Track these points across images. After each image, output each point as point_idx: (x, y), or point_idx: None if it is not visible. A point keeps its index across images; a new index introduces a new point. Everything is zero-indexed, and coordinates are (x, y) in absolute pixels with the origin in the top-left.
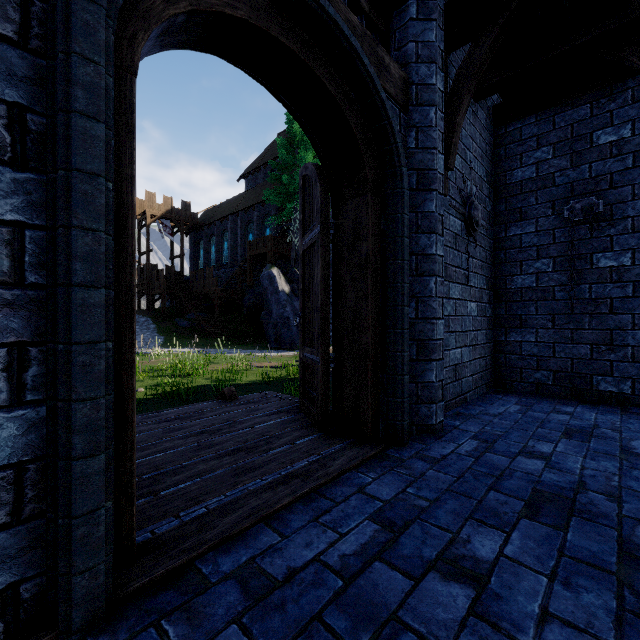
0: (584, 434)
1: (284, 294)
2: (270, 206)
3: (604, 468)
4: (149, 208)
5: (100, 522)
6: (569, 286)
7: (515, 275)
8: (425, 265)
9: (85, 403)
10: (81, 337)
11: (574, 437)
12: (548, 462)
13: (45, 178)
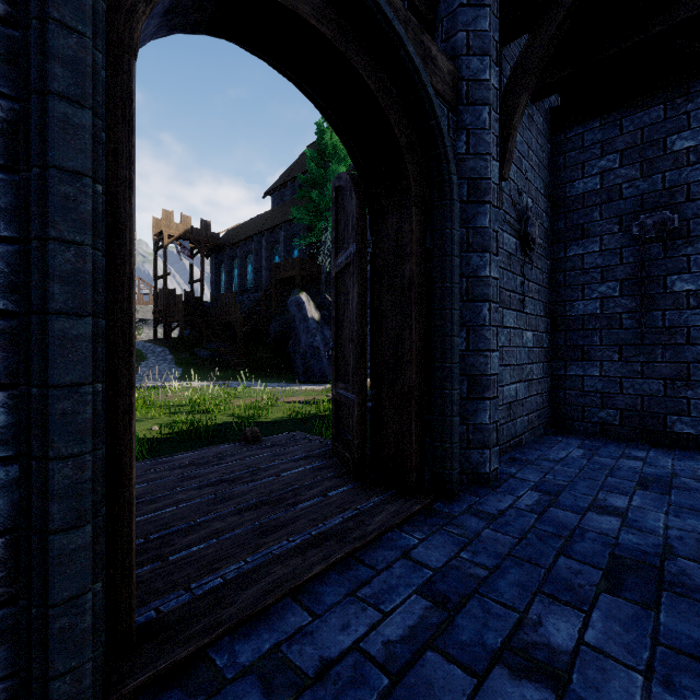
0: (662, 484)
1: (314, 322)
2: (298, 225)
3: (692, 527)
4: (166, 228)
5: (86, 610)
6: (639, 313)
7: (576, 300)
8: (477, 289)
9: (66, 461)
10: (60, 378)
11: (651, 488)
12: (624, 520)
13: (17, 178)
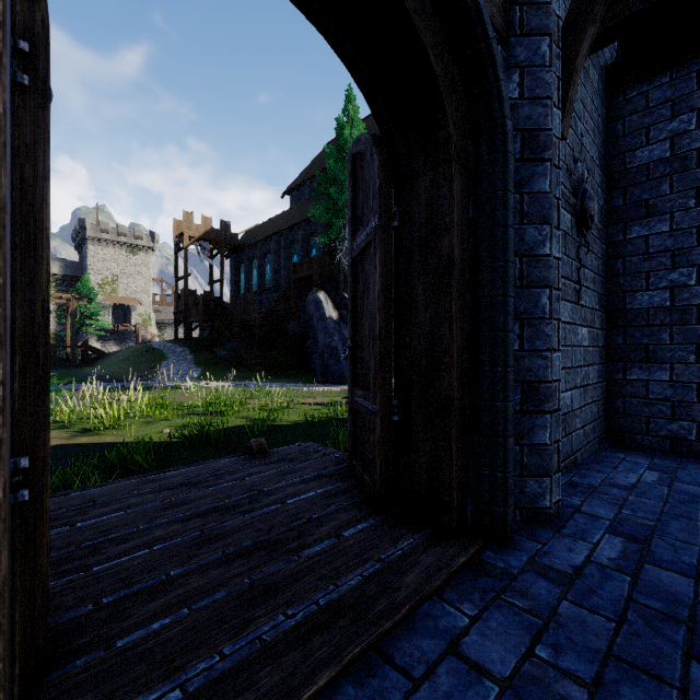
0: None
1: (332, 321)
2: (316, 224)
3: None
4: (187, 229)
5: None
6: None
7: (639, 291)
8: (534, 271)
9: None
10: None
11: None
12: None
13: None
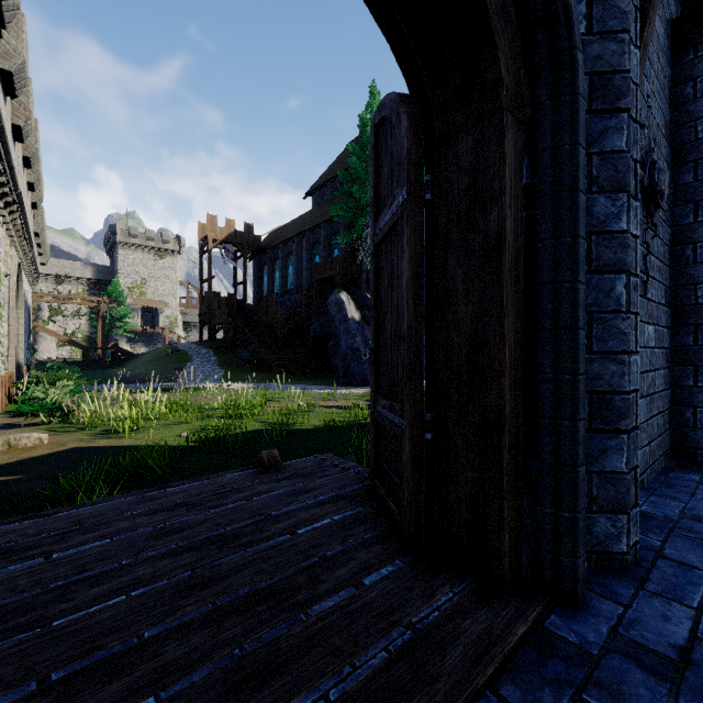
0: None
1: (354, 322)
2: (338, 224)
3: None
4: (211, 232)
5: None
6: None
7: None
8: (606, 252)
9: None
10: None
11: None
12: None
13: None
